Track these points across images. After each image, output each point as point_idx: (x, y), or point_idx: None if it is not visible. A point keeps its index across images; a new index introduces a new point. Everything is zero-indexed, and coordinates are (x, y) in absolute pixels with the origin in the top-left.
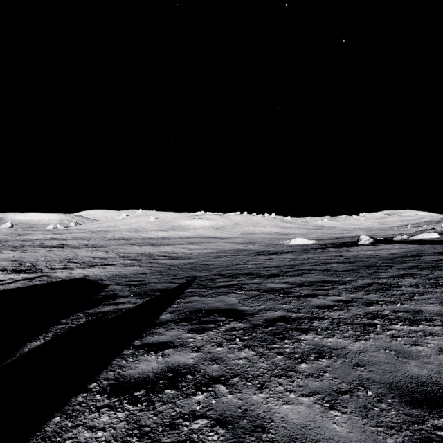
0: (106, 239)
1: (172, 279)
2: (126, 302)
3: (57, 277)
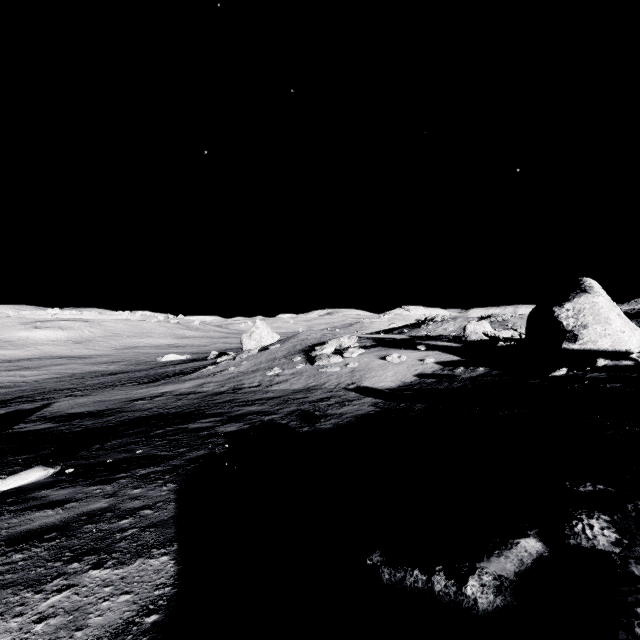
0: None
1: (2, 399)
2: None
3: None
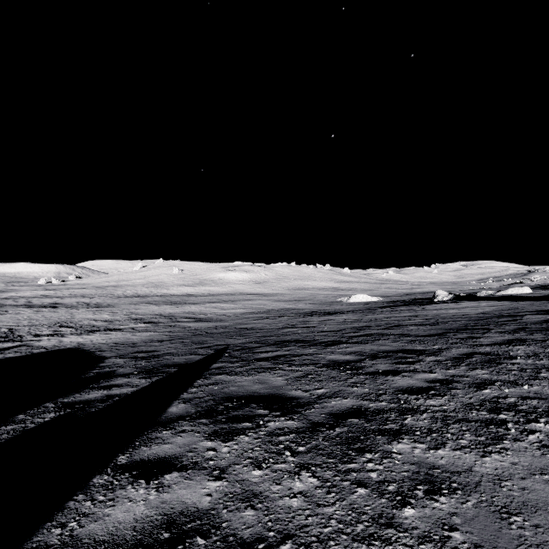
0: (114, 297)
1: (196, 349)
2: (124, 383)
3: (41, 347)
